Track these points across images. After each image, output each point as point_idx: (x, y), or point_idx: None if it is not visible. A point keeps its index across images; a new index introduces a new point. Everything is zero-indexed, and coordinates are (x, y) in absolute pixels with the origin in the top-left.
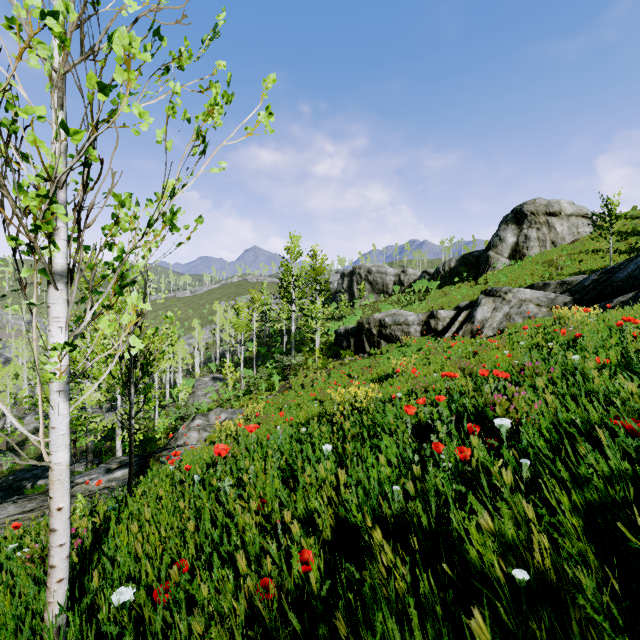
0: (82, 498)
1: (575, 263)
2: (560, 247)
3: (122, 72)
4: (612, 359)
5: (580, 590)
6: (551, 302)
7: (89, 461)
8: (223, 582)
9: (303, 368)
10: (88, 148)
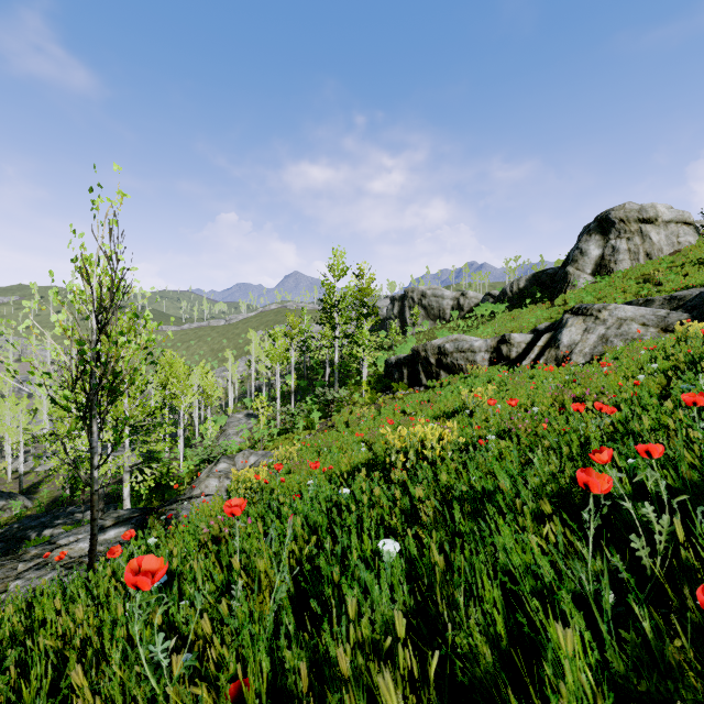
0: None
1: (679, 277)
2: (657, 260)
3: None
4: None
5: None
6: (661, 320)
7: (99, 509)
8: None
9: (348, 403)
10: None
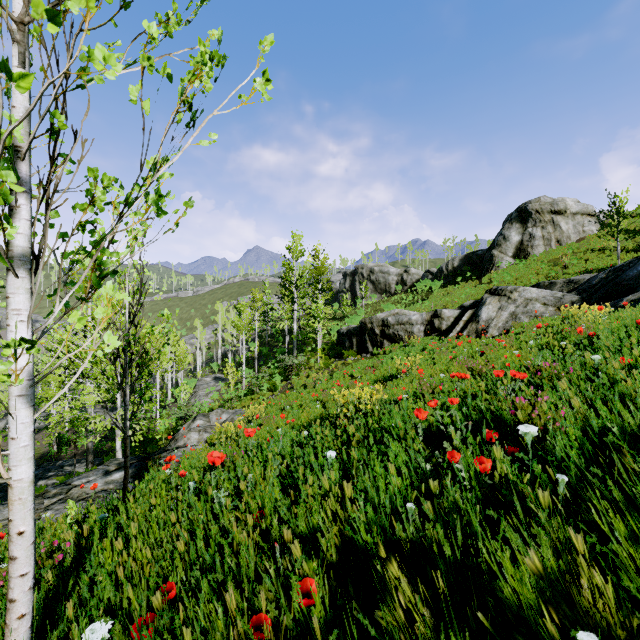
0: (73, 504)
1: (581, 262)
2: (565, 246)
3: None
4: (639, 359)
5: None
6: (558, 301)
7: (89, 462)
8: (212, 617)
9: (305, 368)
10: (54, 112)
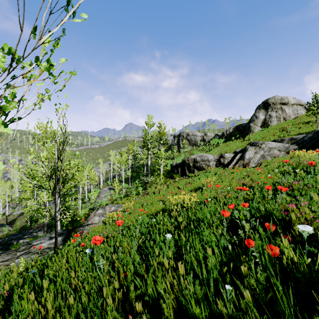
0: (23, 260)
1: (296, 129)
2: (288, 121)
3: None
4: None
5: None
6: (286, 149)
7: (45, 231)
8: None
9: (154, 183)
10: None
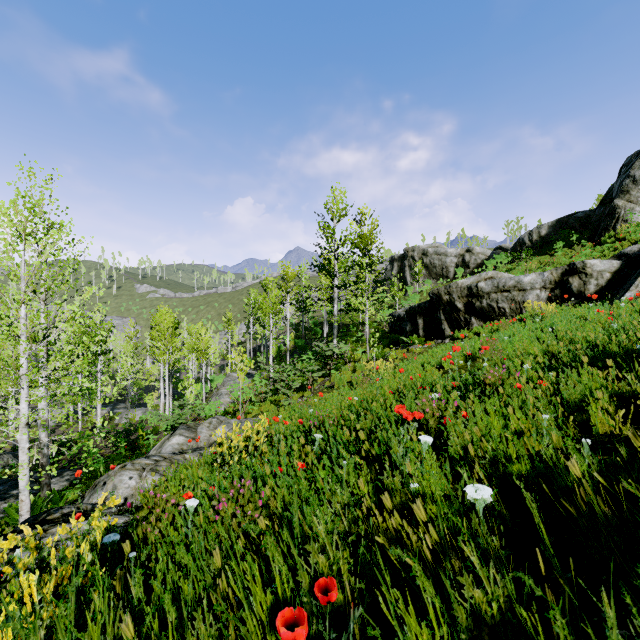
0: None
1: None
2: None
3: None
4: None
5: None
6: None
7: (42, 485)
8: None
9: (349, 361)
10: None
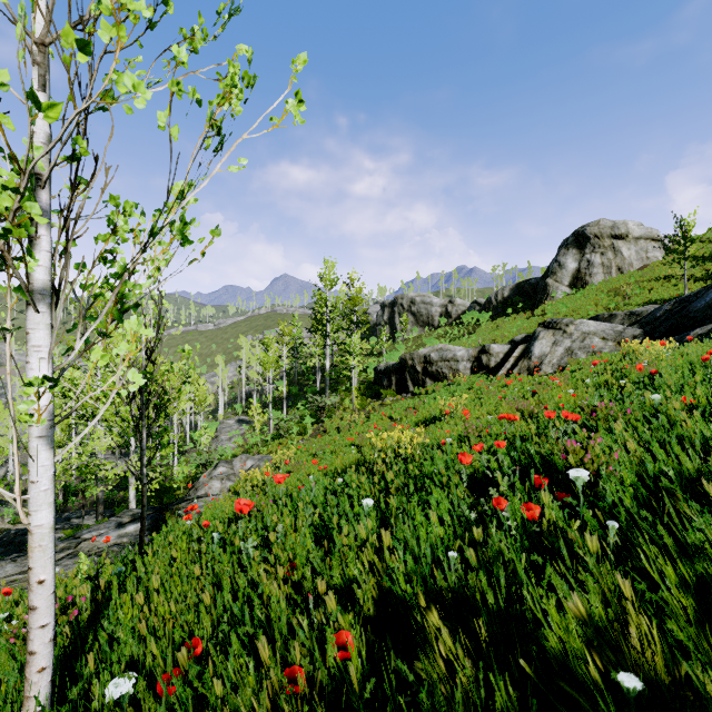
0: (86, 558)
1: (644, 292)
2: (627, 274)
3: (109, 28)
4: (701, 399)
5: (691, 690)
6: (618, 335)
7: (100, 513)
8: (242, 671)
9: (339, 409)
10: (76, 138)
